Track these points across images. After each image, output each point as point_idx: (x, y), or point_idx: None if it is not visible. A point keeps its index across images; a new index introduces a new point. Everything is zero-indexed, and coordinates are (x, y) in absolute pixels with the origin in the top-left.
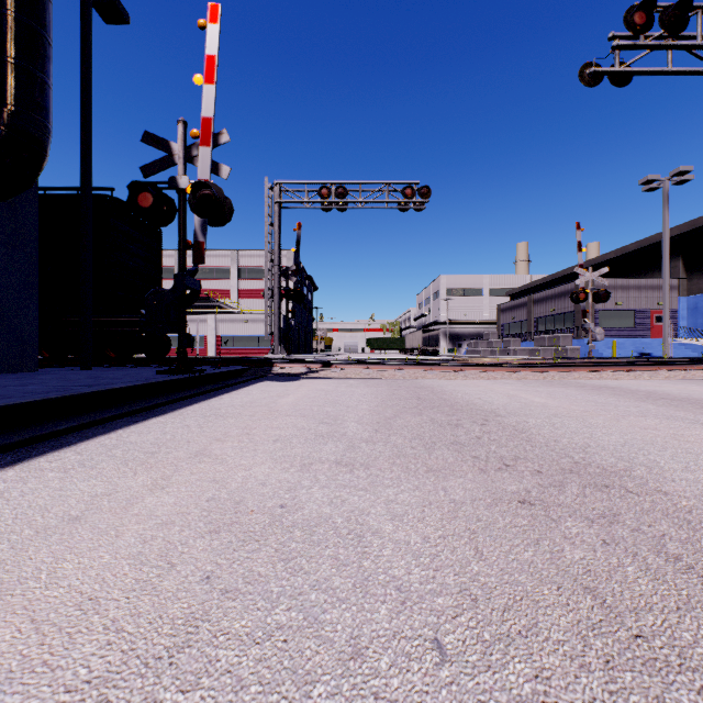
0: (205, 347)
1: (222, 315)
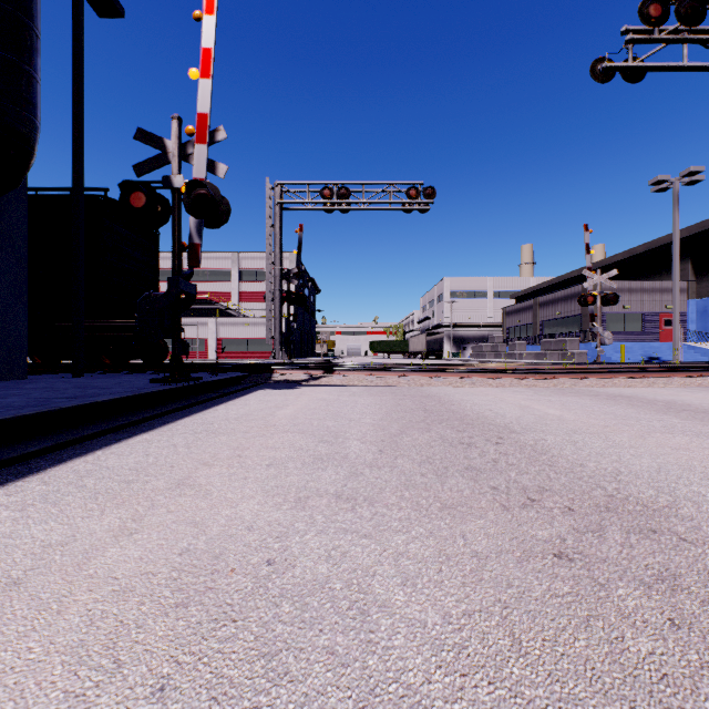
0: (206, 351)
1: (223, 318)
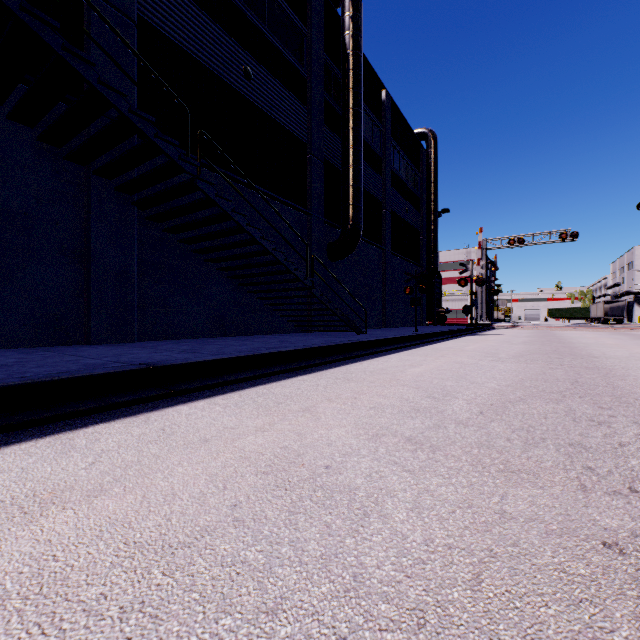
0: None
1: None
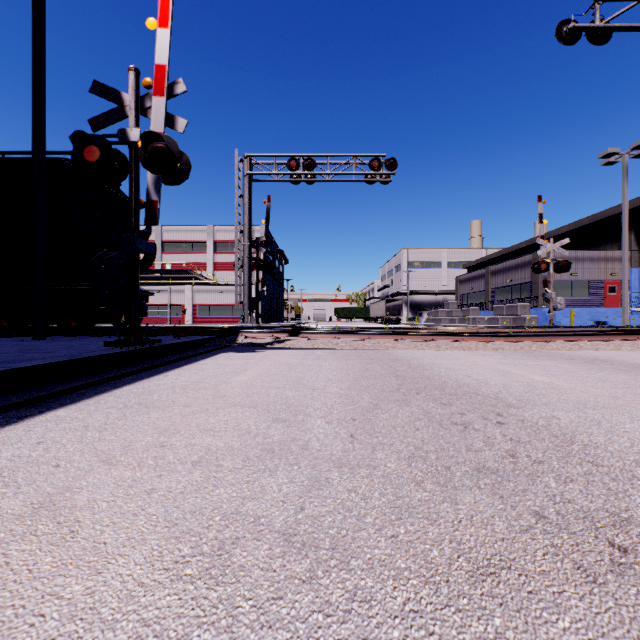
0: (183, 316)
1: (198, 286)
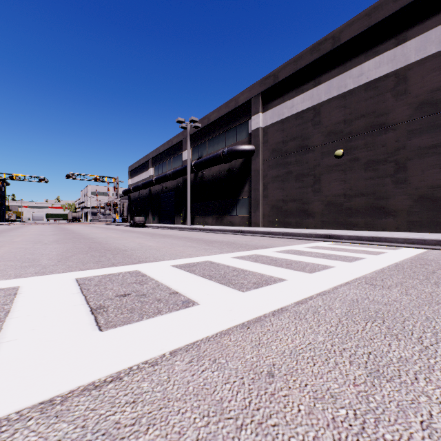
0: None
1: None
